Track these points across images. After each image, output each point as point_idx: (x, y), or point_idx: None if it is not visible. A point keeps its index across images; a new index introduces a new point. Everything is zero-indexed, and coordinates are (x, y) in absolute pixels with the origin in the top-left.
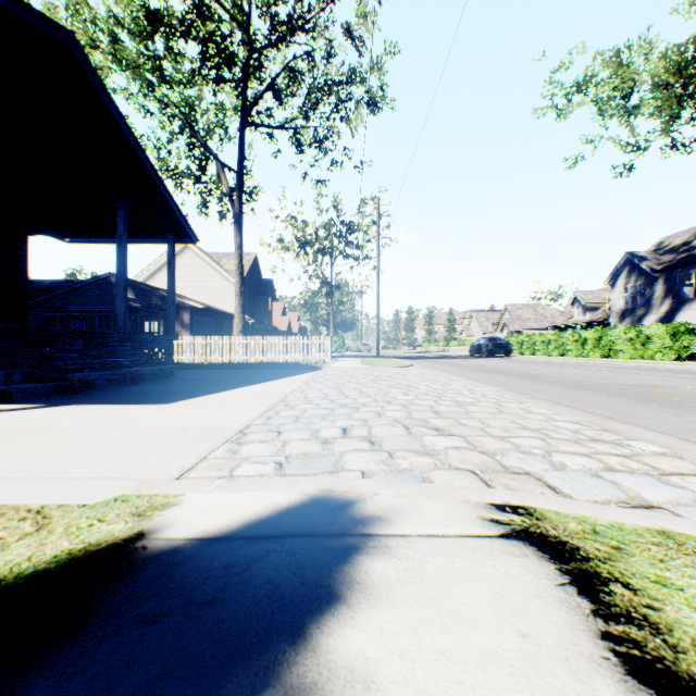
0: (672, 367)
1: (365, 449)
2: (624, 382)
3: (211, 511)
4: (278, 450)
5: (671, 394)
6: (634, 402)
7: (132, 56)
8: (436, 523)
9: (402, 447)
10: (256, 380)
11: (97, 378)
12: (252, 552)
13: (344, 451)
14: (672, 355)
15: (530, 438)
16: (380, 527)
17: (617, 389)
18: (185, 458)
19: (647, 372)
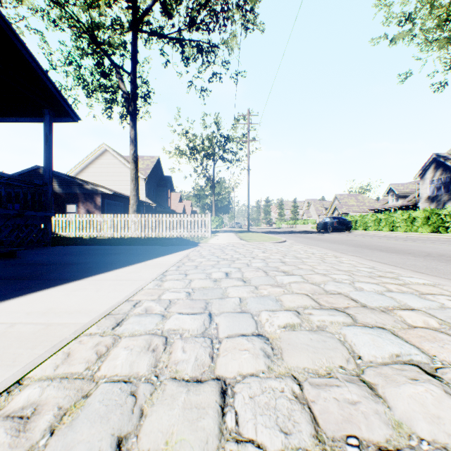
0: None
1: None
2: None
3: None
4: None
5: None
6: None
7: None
8: None
9: None
10: (100, 266)
11: None
12: None
13: None
14: None
15: None
16: None
17: None
18: None
19: None
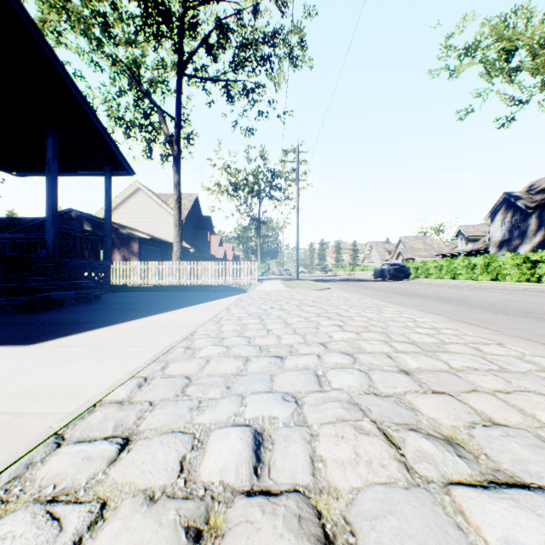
0: None
1: None
2: None
3: None
4: None
5: None
6: None
7: (76, 8)
8: None
9: None
10: (178, 304)
11: None
12: None
13: None
14: None
15: None
16: None
17: None
18: None
19: None
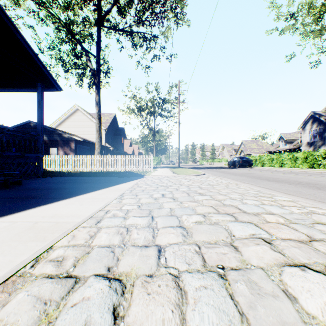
0: None
1: None
2: None
3: None
4: None
5: None
6: None
7: None
8: None
9: None
10: (79, 190)
11: None
12: None
13: None
14: None
15: None
16: None
17: None
18: None
19: None
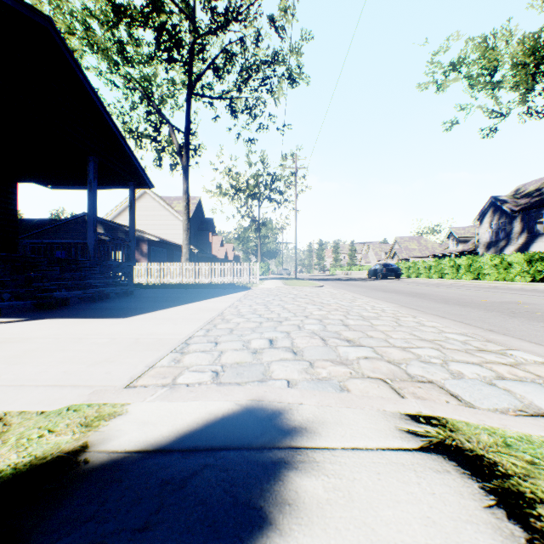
0: (529, 287)
1: (289, 359)
2: (494, 299)
3: (152, 421)
4: (215, 360)
5: (535, 309)
6: (507, 317)
7: (101, 40)
8: (358, 435)
9: (321, 357)
10: (199, 297)
11: (70, 297)
12: (187, 467)
13: (271, 361)
14: (529, 277)
15: (427, 349)
16: (306, 440)
17: (490, 306)
18: (136, 366)
19: (511, 291)
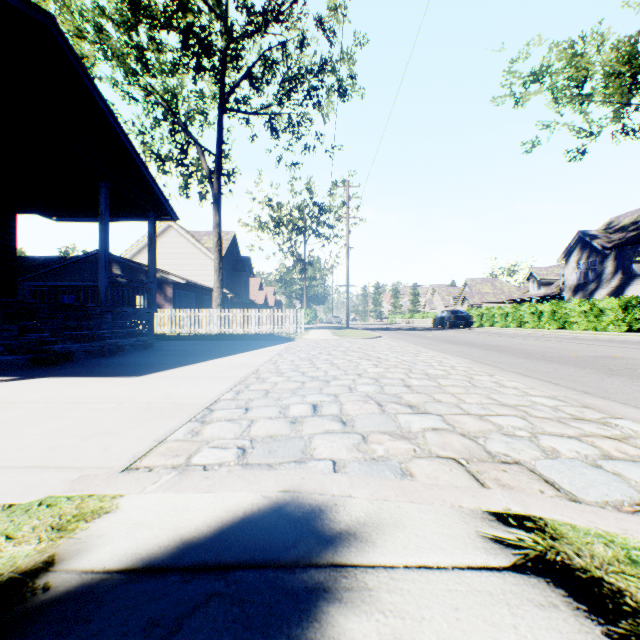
0: (626, 338)
1: (337, 431)
2: (586, 353)
3: (148, 523)
4: (243, 431)
5: (636, 366)
6: (604, 375)
7: (116, 44)
8: (427, 545)
9: (376, 428)
10: (231, 351)
11: (75, 350)
12: (186, 598)
13: (313, 434)
14: (624, 326)
15: (510, 417)
16: (355, 553)
17: (581, 361)
18: (142, 440)
19: (604, 343)
